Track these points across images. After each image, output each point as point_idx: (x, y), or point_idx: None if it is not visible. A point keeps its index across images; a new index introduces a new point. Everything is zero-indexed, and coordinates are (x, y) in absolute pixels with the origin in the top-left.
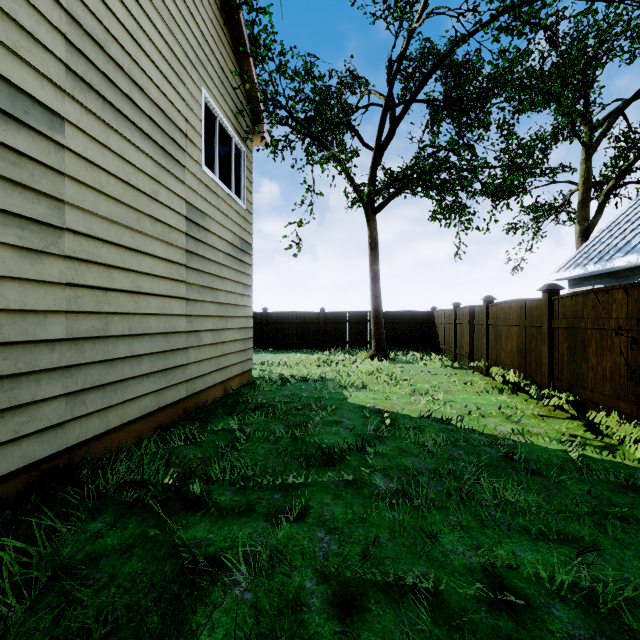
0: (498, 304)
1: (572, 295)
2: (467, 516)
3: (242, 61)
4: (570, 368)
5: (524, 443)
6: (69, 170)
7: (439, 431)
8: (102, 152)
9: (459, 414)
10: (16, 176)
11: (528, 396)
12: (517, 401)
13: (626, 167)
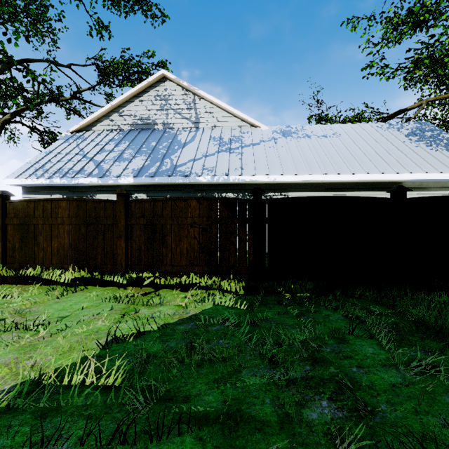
0: (31, 201)
1: (151, 200)
2: (345, 362)
3: None
4: (149, 253)
5: (202, 312)
6: None
7: (164, 343)
8: None
9: (116, 322)
10: None
11: (95, 286)
12: (106, 292)
13: (21, 110)
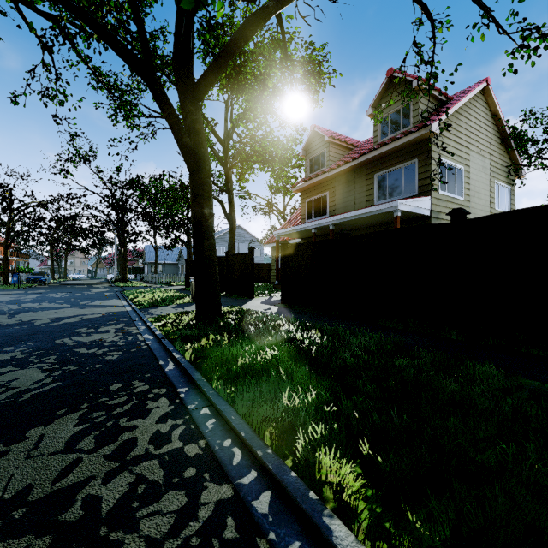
0: None
1: None
2: None
3: (510, 152)
4: None
5: None
6: None
7: None
8: None
9: None
10: None
11: None
12: None
13: None
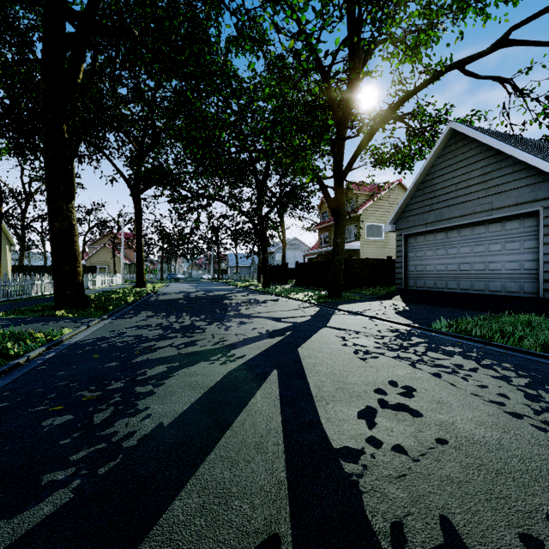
0: None
1: None
2: None
3: None
4: None
5: None
6: (389, 253)
7: None
8: (392, 249)
9: None
10: (385, 255)
11: None
12: None
13: None
